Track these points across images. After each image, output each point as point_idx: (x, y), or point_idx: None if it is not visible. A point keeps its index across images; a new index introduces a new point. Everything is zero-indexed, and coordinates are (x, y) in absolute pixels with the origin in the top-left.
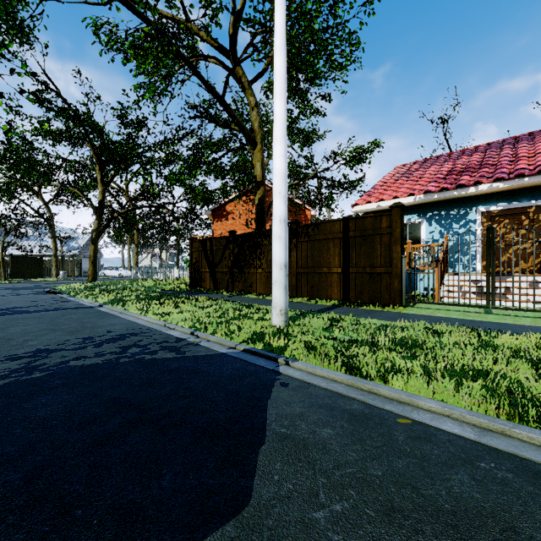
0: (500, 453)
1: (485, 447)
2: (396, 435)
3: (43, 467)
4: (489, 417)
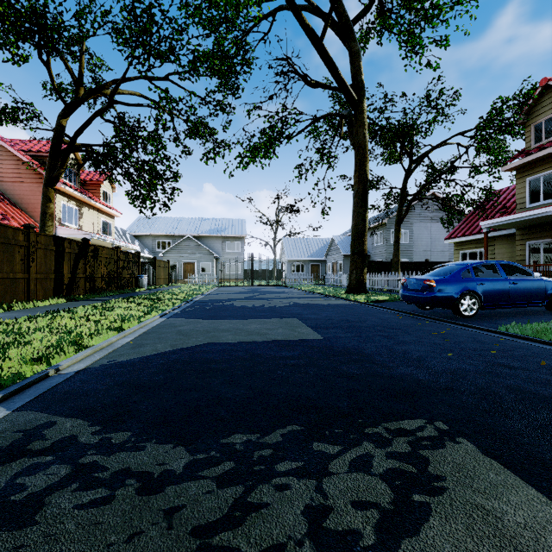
0: (141, 336)
1: (139, 337)
2: (148, 341)
3: (250, 359)
4: (119, 334)
